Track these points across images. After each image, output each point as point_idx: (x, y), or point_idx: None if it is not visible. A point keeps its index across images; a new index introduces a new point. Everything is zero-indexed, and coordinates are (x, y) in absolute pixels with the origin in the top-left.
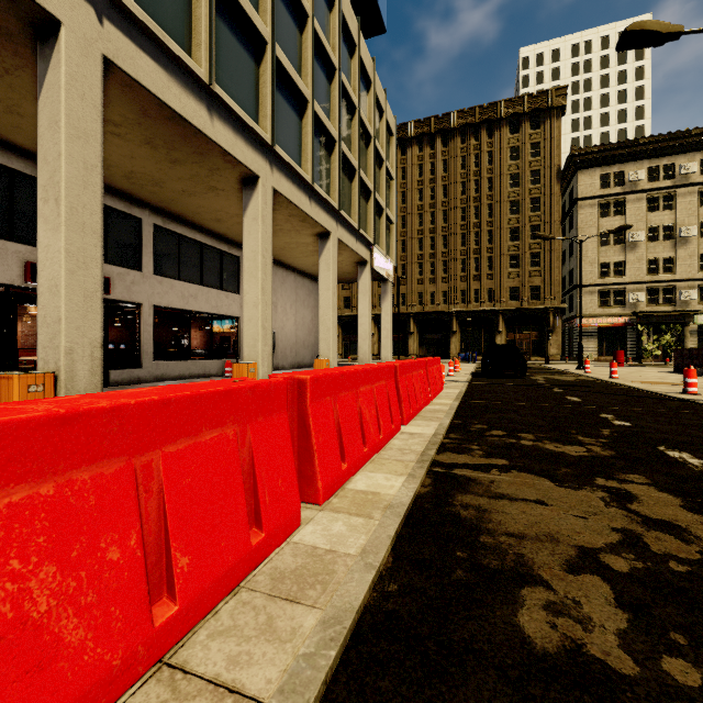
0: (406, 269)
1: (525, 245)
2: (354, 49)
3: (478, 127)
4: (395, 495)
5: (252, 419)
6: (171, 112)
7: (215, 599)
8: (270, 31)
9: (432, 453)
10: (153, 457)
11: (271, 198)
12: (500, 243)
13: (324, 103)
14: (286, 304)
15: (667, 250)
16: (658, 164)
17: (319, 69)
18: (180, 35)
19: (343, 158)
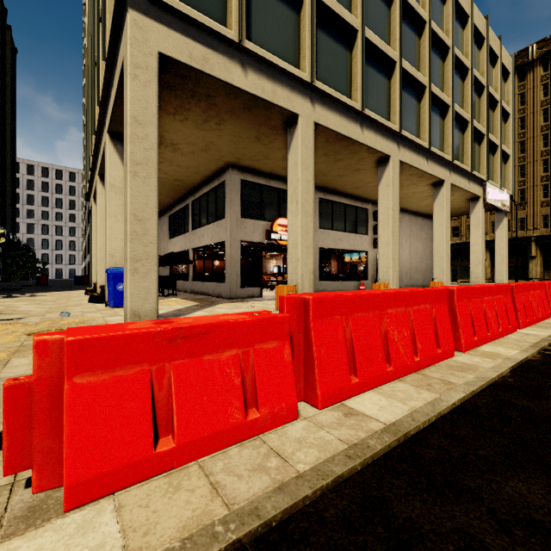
0: (526, 193)
1: None
2: (466, 21)
3: None
4: (512, 356)
5: (434, 303)
6: (342, 136)
7: (427, 364)
8: (398, 53)
9: (544, 344)
10: (410, 309)
11: (398, 168)
12: None
13: (438, 80)
14: (401, 239)
15: None
16: None
17: (434, 56)
18: (346, 89)
19: (455, 117)
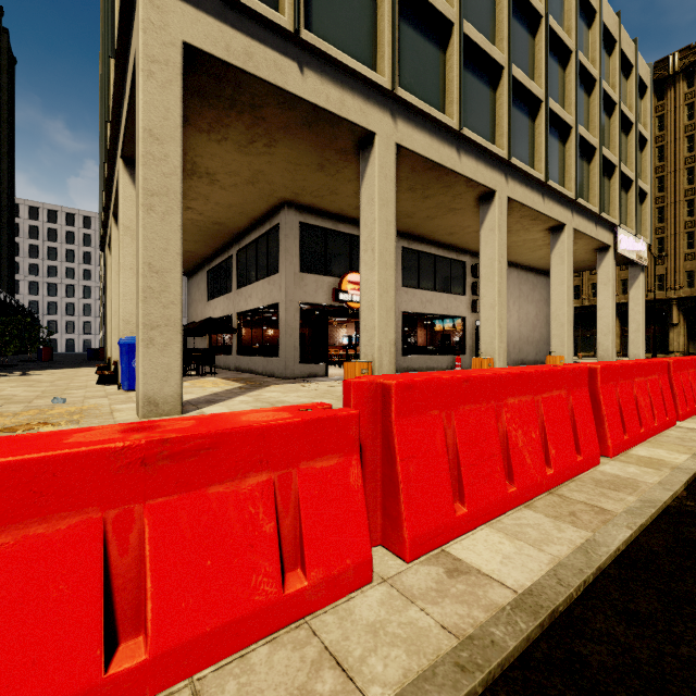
0: (666, 243)
1: None
2: (592, 17)
3: None
4: (681, 463)
5: (571, 388)
6: (432, 164)
7: (564, 478)
8: (506, 55)
9: None
10: (538, 398)
11: (506, 207)
12: None
13: (557, 93)
14: (508, 301)
15: None
16: None
17: (551, 62)
18: (438, 101)
19: (579, 142)
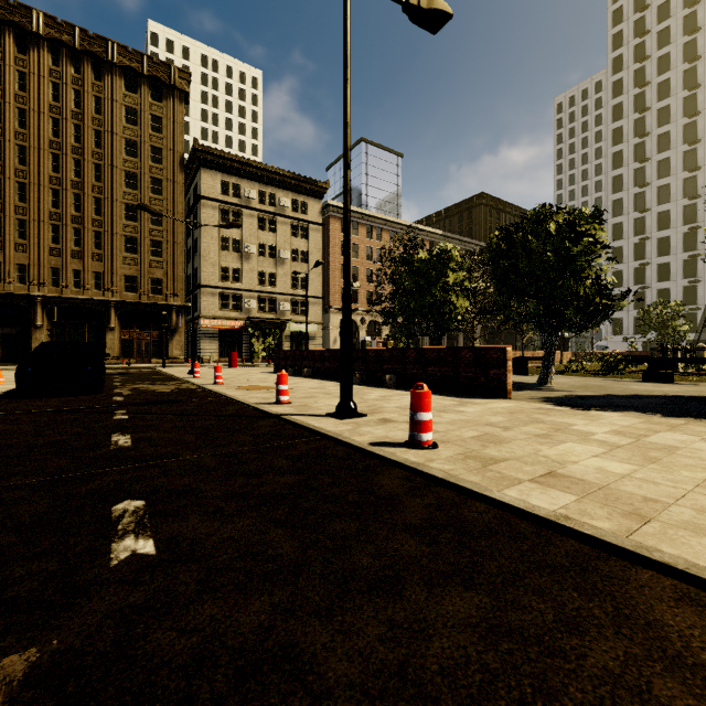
0: None
1: (145, 229)
2: None
3: (80, 56)
4: None
5: None
6: None
7: None
8: None
9: None
10: None
11: None
12: (112, 218)
13: None
14: None
15: (271, 267)
16: (266, 190)
17: None
18: None
19: None
